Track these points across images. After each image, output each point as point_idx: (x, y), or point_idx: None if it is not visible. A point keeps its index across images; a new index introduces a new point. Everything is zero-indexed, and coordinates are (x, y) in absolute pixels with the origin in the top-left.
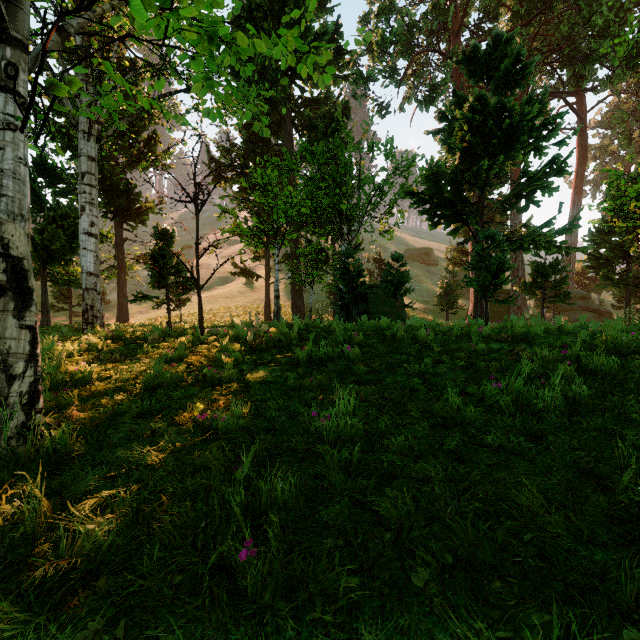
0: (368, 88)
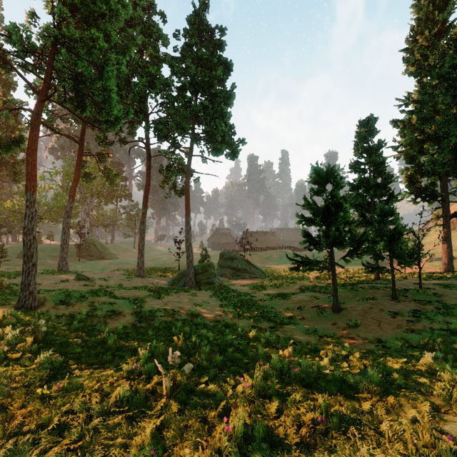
0: None
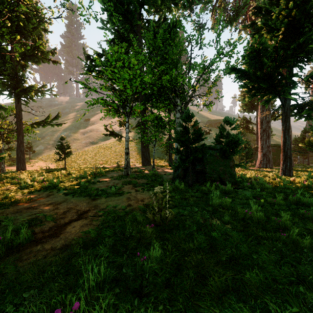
0: (192, 9)
